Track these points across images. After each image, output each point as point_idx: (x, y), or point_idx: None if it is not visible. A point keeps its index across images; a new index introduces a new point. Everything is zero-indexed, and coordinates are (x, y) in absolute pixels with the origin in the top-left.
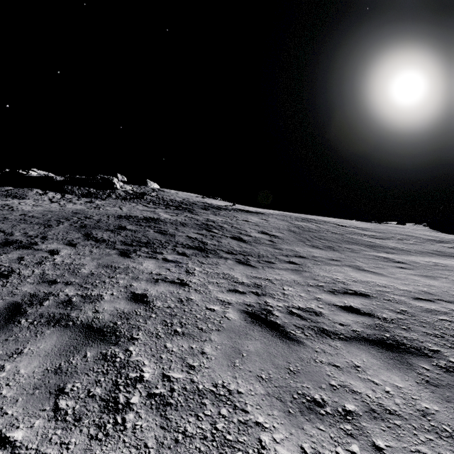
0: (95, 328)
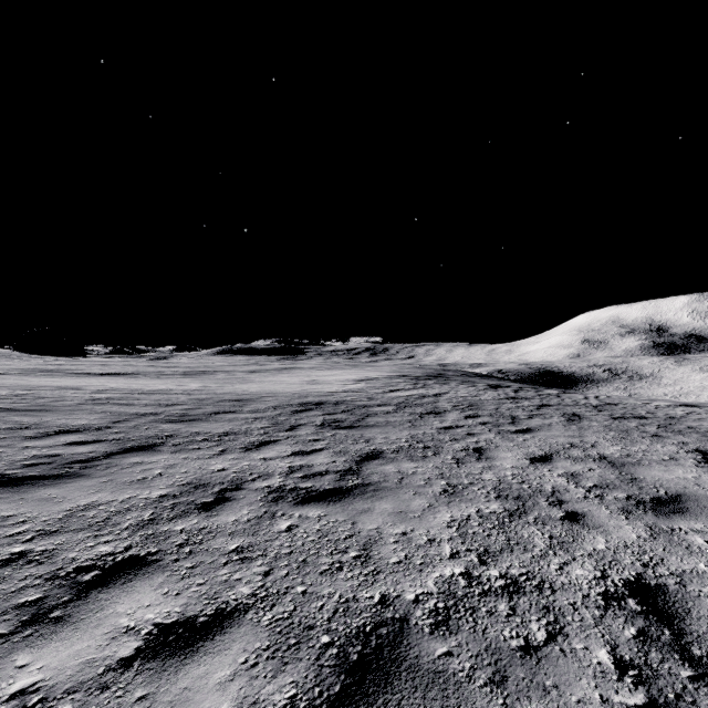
0: (1, 364)
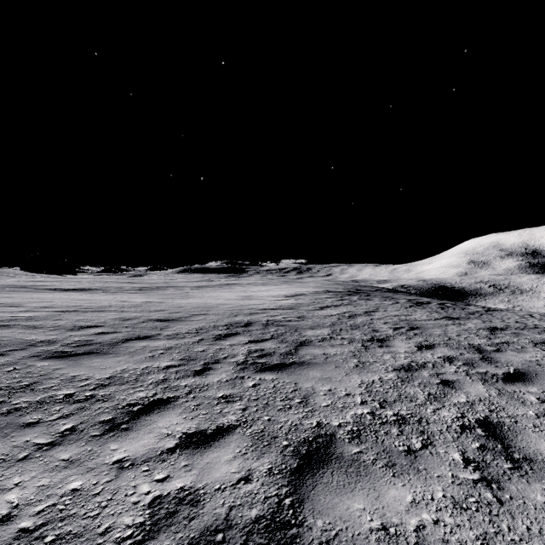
0: None
